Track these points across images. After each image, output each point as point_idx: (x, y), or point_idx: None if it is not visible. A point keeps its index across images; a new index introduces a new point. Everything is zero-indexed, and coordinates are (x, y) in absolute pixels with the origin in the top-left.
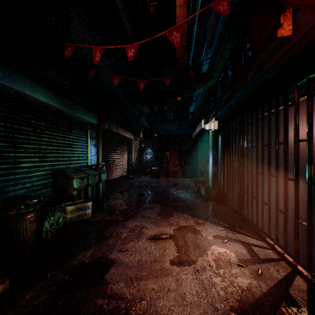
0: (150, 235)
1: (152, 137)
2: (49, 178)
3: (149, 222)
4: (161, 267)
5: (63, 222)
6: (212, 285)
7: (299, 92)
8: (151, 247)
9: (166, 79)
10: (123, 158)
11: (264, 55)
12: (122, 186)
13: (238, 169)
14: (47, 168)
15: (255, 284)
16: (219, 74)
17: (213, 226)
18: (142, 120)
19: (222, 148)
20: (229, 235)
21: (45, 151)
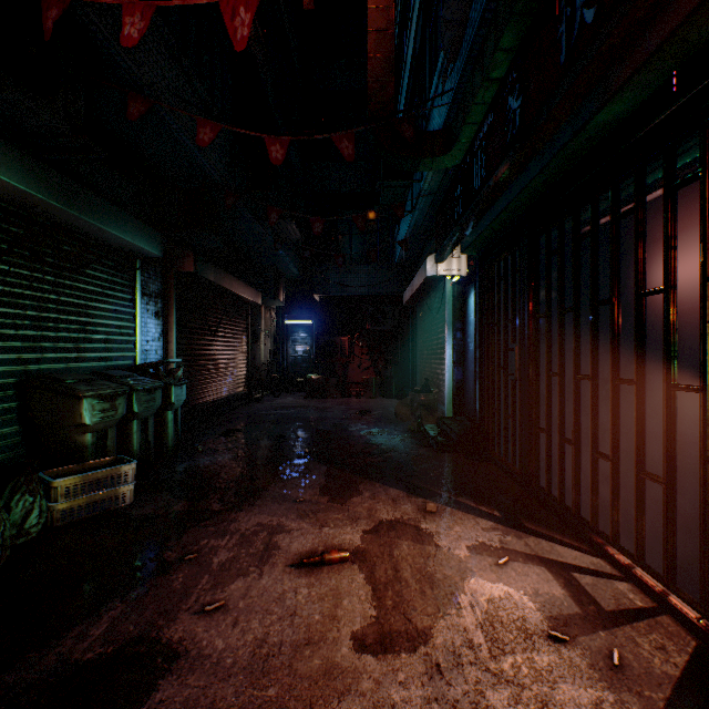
0: (296, 553)
1: (309, 302)
2: (10, 398)
3: (295, 514)
4: (325, 666)
5: (41, 525)
6: None
7: None
8: (297, 594)
9: (342, 140)
10: (236, 350)
11: None
12: (232, 420)
13: (524, 370)
14: None
15: (612, 705)
16: (475, 130)
17: (465, 519)
18: (285, 261)
19: (479, 321)
20: (509, 541)
21: None
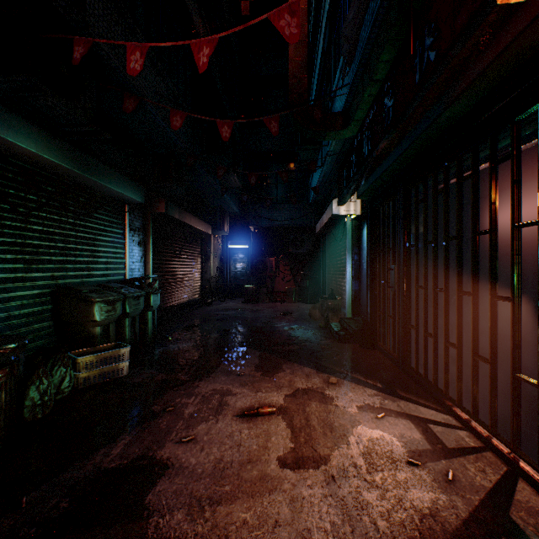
0: (240, 408)
1: (246, 231)
2: (47, 302)
3: (238, 383)
4: (260, 474)
5: (70, 387)
6: (362, 509)
7: (521, 135)
8: (241, 433)
9: (270, 121)
10: (193, 268)
11: (464, 51)
12: (191, 318)
13: (400, 284)
14: (40, 283)
15: (444, 501)
16: (365, 113)
17: (356, 388)
18: (229, 202)
19: (370, 248)
20: (386, 403)
21: (36, 251)
